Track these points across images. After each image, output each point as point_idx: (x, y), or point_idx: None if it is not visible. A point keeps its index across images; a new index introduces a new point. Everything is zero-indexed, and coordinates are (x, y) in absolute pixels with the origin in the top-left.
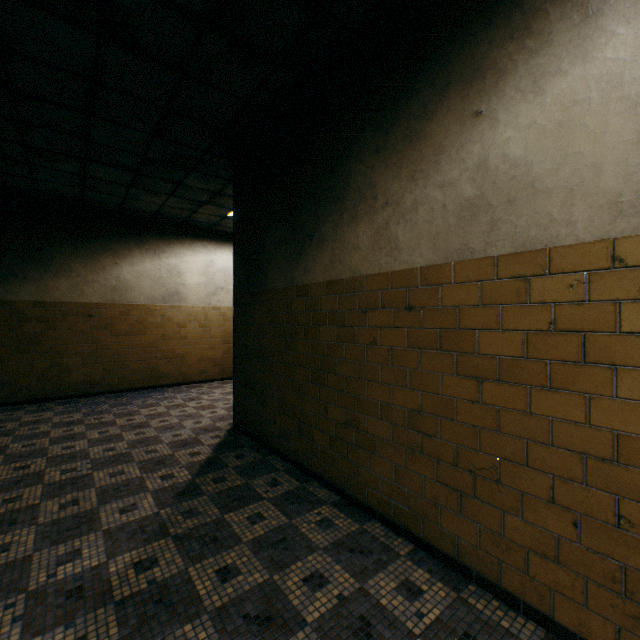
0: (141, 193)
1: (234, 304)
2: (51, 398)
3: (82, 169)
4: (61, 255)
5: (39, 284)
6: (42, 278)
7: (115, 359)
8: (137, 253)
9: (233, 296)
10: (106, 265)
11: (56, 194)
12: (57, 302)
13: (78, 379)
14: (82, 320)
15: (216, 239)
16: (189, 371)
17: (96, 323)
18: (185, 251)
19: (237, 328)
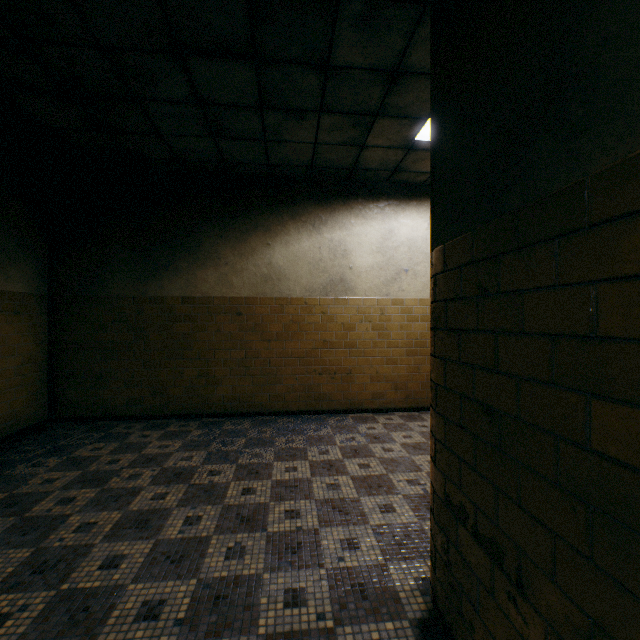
0: (280, 121)
1: (435, 273)
2: (199, 414)
3: (190, 85)
4: (209, 239)
5: (188, 276)
6: (190, 269)
7: (266, 371)
8: (291, 228)
9: (431, 253)
10: (256, 248)
11: (197, 159)
12: (205, 297)
13: (226, 393)
14: (230, 319)
15: (396, 197)
16: (358, 393)
17: (245, 323)
18: (352, 220)
19: (445, 341)
